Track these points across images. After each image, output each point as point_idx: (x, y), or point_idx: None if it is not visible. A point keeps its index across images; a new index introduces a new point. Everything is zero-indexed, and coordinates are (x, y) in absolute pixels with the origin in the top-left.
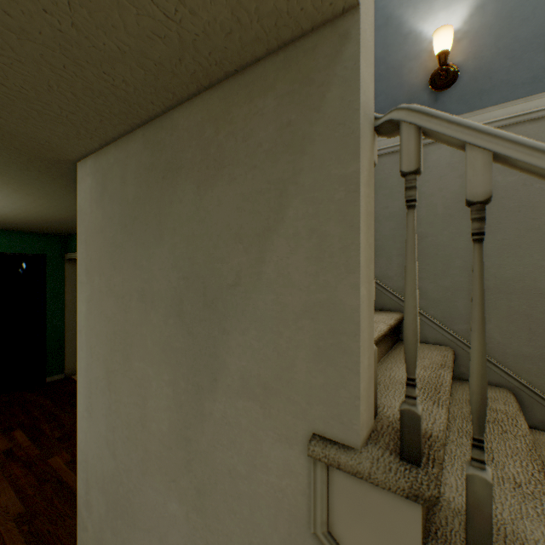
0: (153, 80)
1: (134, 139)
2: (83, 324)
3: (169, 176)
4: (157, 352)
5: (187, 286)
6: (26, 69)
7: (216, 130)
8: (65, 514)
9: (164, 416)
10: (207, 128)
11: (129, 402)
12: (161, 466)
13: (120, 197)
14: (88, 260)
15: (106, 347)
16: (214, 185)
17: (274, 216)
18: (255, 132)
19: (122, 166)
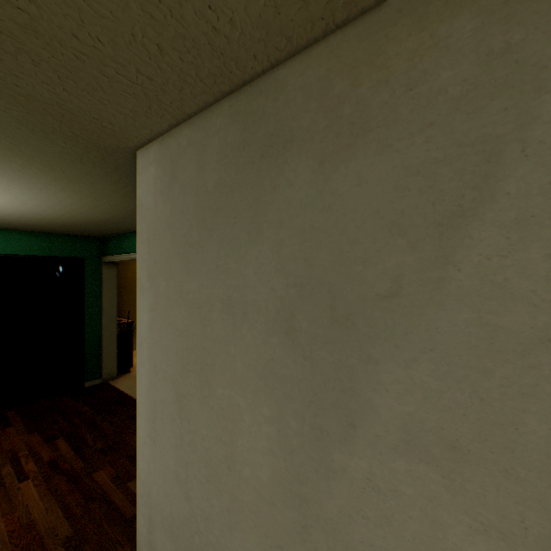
0: (271, 16)
1: (217, 113)
2: (145, 337)
3: (270, 154)
4: (252, 379)
5: (302, 296)
6: (109, 6)
7: (354, 82)
8: (115, 541)
9: (263, 462)
10: (336, 81)
11: (209, 435)
12: (258, 524)
13: (195, 185)
14: (150, 262)
15: (175, 366)
16: (349, 158)
17: (472, 194)
18: (432, 73)
19: (198, 148)
